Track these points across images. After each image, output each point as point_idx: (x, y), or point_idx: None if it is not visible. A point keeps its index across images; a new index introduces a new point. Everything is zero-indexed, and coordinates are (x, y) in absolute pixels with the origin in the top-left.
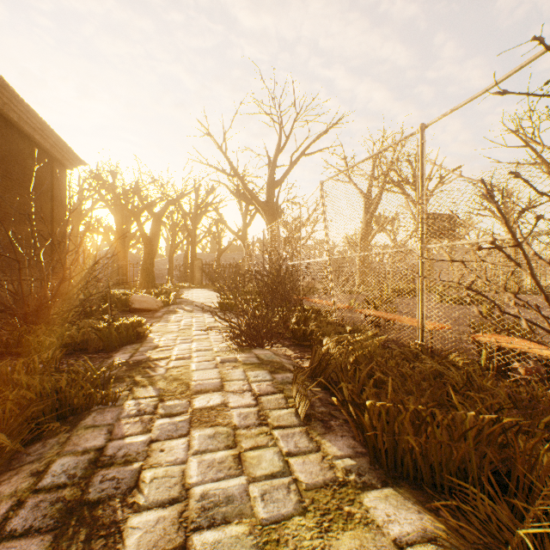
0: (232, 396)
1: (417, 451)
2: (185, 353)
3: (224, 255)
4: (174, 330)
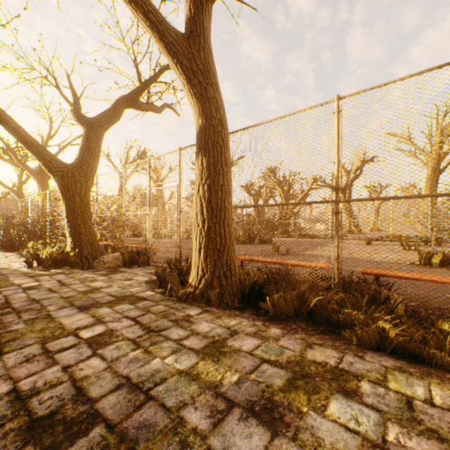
0: None
1: None
2: None
3: None
4: None
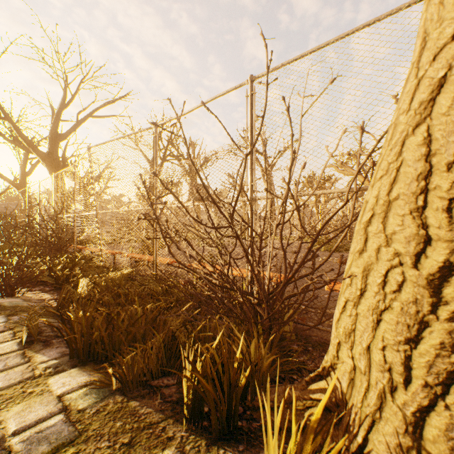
0: None
1: (106, 340)
2: None
3: None
4: None
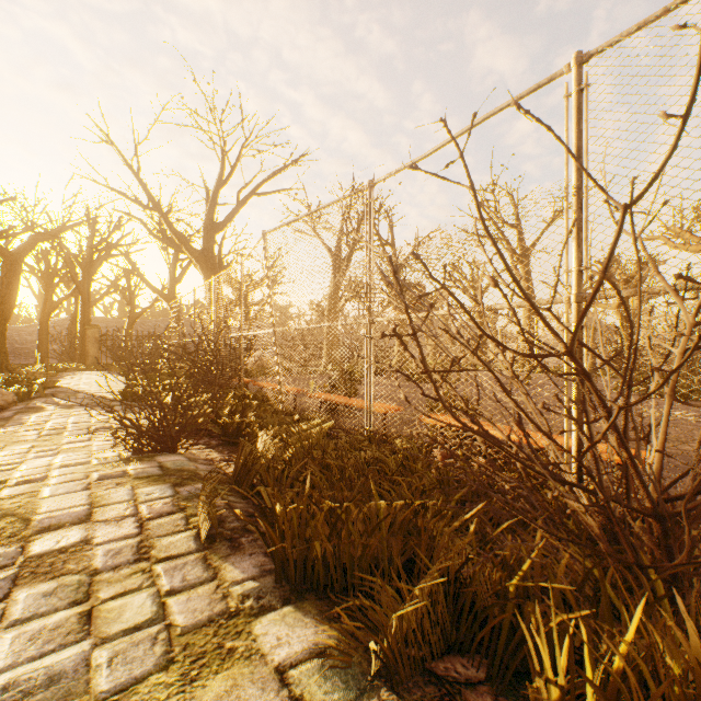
0: (103, 527)
1: (329, 555)
2: (37, 473)
3: (142, 322)
4: (28, 438)
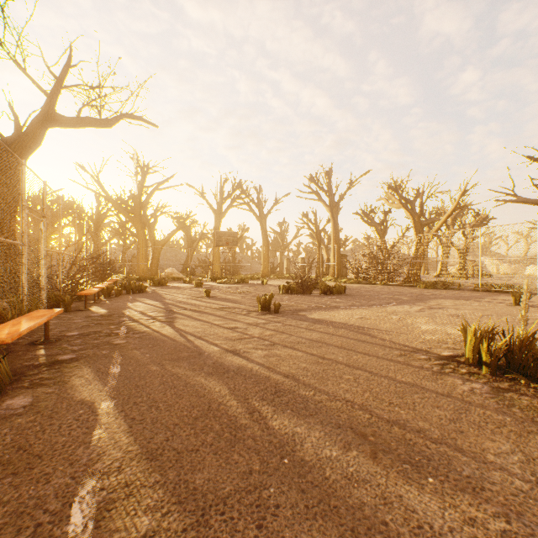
0: None
1: None
2: None
3: None
4: None
